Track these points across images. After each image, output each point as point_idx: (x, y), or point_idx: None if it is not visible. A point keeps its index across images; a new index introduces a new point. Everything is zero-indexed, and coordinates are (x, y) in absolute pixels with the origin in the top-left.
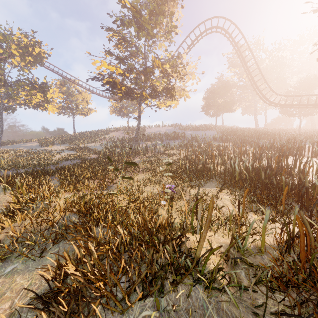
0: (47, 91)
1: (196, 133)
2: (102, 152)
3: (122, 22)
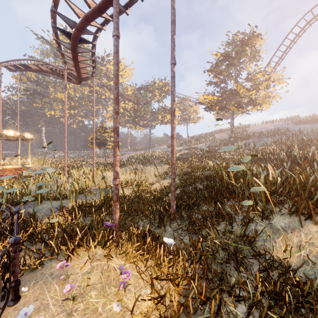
0: None
1: (310, 127)
2: (204, 150)
3: (216, 65)
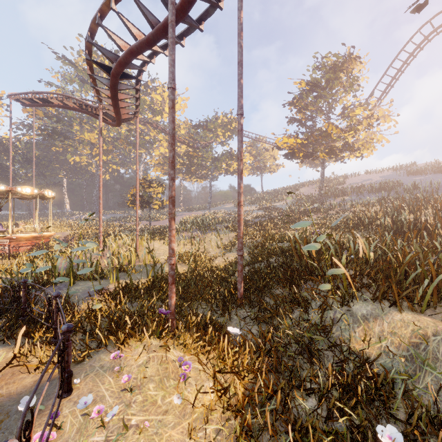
0: None
1: (429, 179)
2: (284, 211)
3: (300, 96)
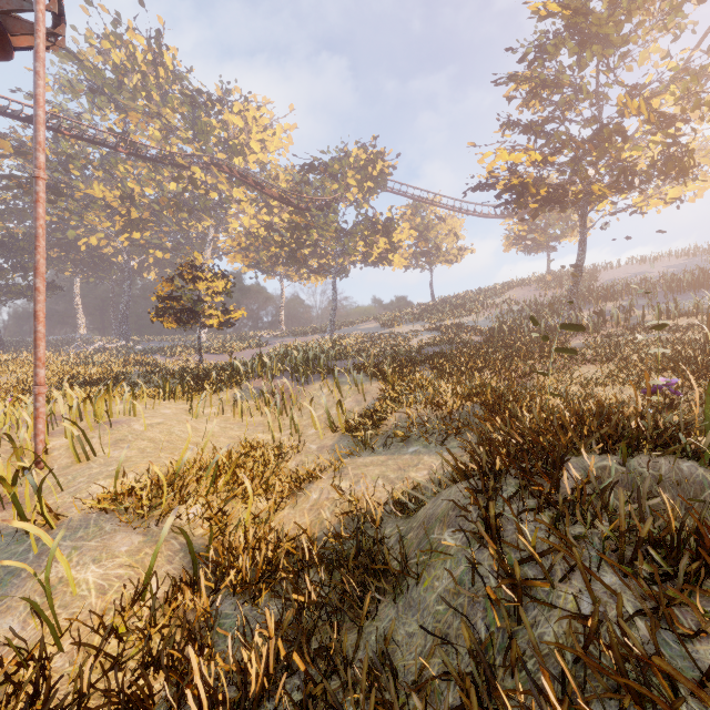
0: (392, 231)
1: None
2: (495, 330)
3: (540, 51)
